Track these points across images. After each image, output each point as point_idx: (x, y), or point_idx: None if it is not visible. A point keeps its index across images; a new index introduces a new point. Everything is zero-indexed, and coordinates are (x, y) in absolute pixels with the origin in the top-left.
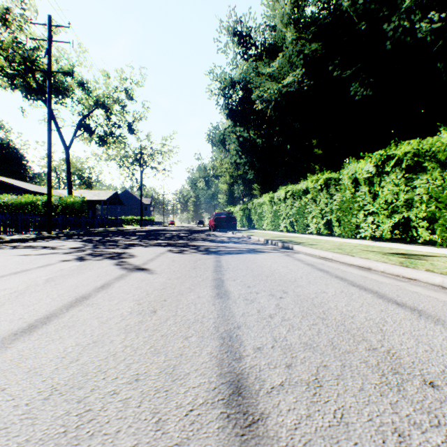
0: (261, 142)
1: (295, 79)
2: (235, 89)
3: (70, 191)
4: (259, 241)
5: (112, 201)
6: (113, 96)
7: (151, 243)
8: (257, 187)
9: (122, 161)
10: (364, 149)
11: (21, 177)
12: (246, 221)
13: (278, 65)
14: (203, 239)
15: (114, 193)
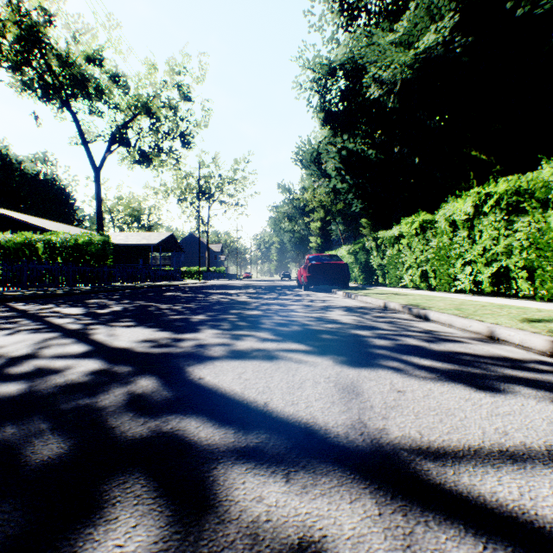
0: (374, 155)
1: (439, 39)
2: (335, 76)
3: (99, 229)
4: (498, 340)
5: (166, 246)
6: (160, 93)
7: (49, 355)
8: (366, 223)
9: (183, 195)
10: (551, 155)
11: (68, 220)
12: (360, 272)
13: (408, 21)
14: (281, 323)
15: (169, 236)
